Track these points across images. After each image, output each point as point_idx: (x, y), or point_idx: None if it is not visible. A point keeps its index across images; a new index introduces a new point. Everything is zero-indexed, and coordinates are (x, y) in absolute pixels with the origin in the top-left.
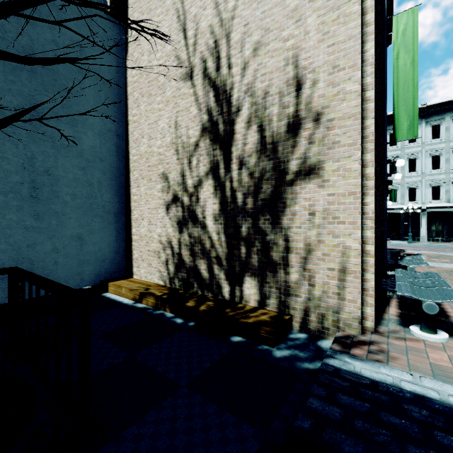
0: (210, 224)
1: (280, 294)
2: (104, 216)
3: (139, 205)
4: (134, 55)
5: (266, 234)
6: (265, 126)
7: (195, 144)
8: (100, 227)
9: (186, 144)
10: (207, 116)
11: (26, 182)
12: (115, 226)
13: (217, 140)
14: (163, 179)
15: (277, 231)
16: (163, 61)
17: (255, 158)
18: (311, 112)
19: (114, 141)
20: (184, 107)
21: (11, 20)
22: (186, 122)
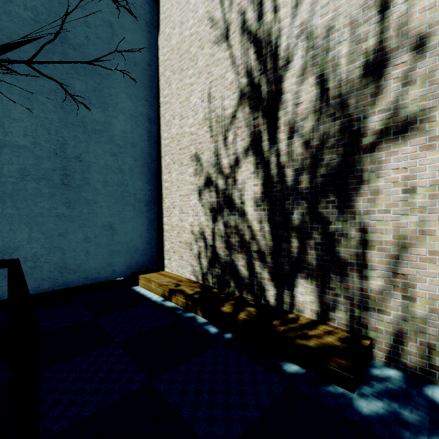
0: (250, 210)
1: (352, 307)
2: (135, 205)
3: (171, 192)
4: (165, 32)
5: (329, 222)
6: (327, 75)
7: (232, 115)
8: (131, 216)
9: (221, 118)
10: (246, 79)
11: (58, 169)
12: (146, 215)
13: (259, 106)
14: (195, 161)
15: (346, 217)
16: (195, 28)
17: (312, 120)
18: (408, 37)
19: (145, 125)
20: (218, 75)
21: (43, 1)
22: (221, 92)
